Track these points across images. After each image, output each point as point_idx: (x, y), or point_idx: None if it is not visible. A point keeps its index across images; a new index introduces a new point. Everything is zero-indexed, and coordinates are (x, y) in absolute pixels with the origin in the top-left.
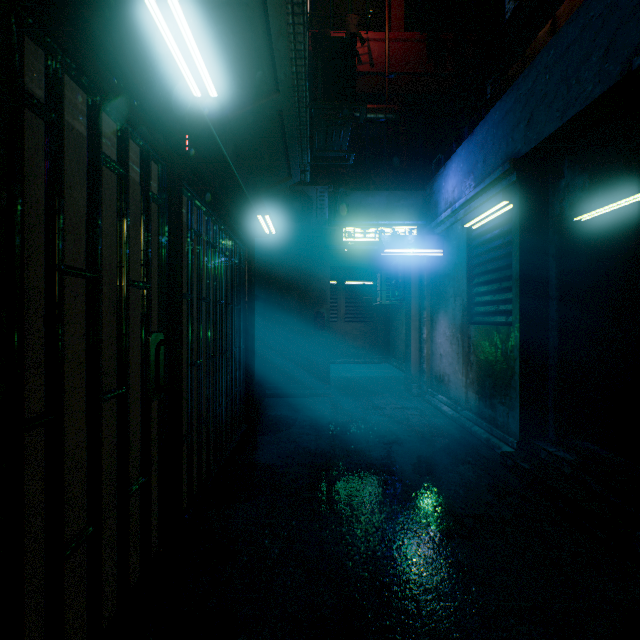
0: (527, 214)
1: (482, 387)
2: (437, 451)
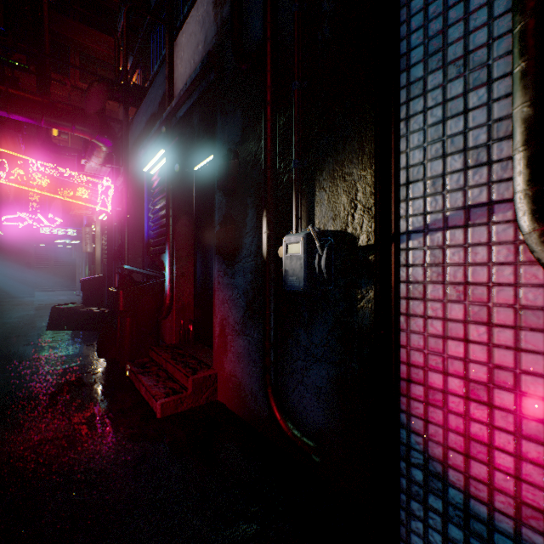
0: None
1: None
2: (66, 300)
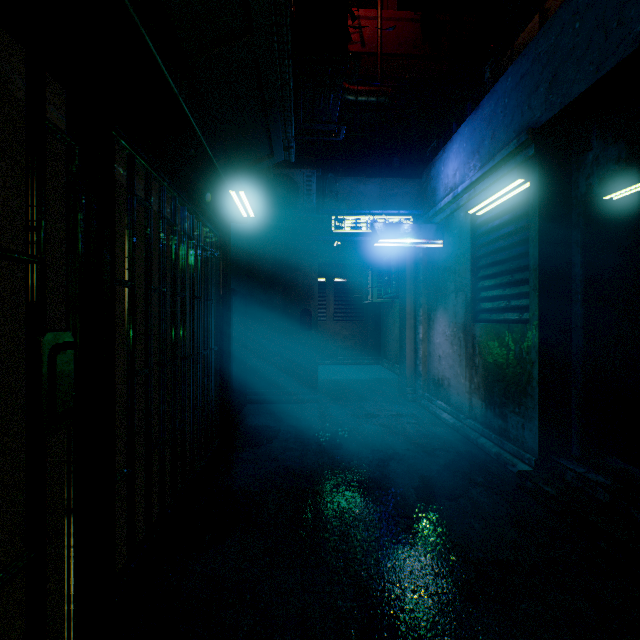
0: (547, 193)
1: (490, 393)
2: (442, 469)
